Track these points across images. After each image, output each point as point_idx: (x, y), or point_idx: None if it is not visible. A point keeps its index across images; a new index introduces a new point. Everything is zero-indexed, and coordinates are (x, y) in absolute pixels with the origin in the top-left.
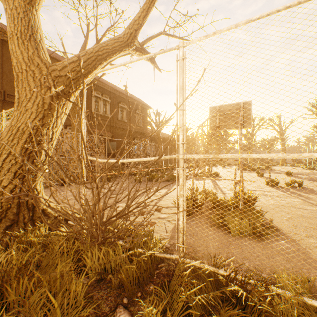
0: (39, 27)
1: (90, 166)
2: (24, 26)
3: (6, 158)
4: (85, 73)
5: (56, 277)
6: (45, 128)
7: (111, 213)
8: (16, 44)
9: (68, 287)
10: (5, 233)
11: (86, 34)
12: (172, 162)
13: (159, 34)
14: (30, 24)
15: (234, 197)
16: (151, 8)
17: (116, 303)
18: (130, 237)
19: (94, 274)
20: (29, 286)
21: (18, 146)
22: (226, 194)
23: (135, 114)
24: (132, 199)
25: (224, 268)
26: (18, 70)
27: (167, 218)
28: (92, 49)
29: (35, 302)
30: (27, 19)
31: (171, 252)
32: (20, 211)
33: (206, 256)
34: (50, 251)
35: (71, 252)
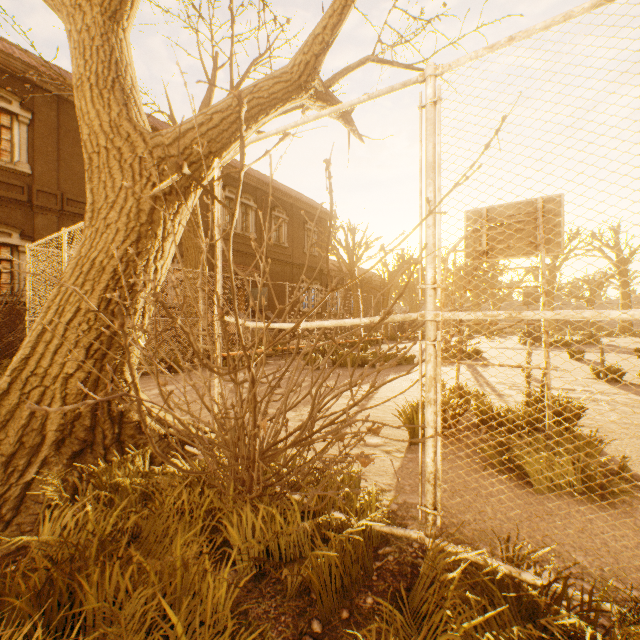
0: (129, 64)
1: (241, 336)
2: (103, 62)
3: (71, 319)
4: (216, 148)
5: (174, 565)
6: (142, 260)
7: (274, 433)
8: (88, 98)
9: (198, 587)
10: (70, 465)
11: (212, 76)
12: (406, 329)
13: (363, 62)
14: (113, 57)
15: (560, 410)
16: (350, 7)
17: (298, 632)
18: (319, 489)
19: (248, 563)
20: (124, 580)
21: (93, 297)
22: (504, 397)
23: (305, 231)
24: (318, 406)
25: (536, 569)
26: (92, 149)
27: (383, 445)
28: (231, 99)
29: (136, 616)
30: (109, 49)
31: (403, 523)
32: (97, 424)
33: (481, 535)
34: (157, 509)
35: (198, 512)
